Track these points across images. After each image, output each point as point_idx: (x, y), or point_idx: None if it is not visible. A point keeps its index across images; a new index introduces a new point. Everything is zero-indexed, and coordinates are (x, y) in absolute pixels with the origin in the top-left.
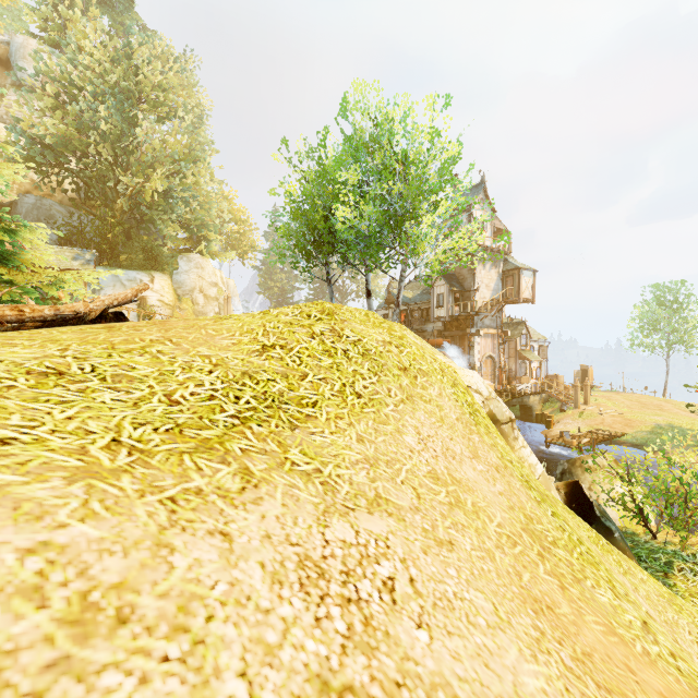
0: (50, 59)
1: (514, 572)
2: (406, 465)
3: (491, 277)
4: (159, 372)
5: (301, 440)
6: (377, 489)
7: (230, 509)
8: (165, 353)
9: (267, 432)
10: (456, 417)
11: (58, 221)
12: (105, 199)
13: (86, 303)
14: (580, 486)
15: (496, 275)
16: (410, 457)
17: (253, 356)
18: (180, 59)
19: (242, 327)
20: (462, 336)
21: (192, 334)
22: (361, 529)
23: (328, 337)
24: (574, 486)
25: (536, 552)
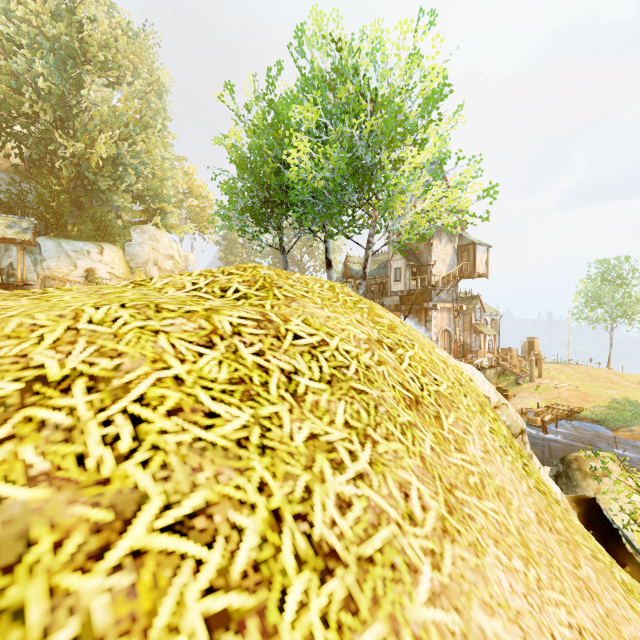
0: None
1: None
2: None
3: (447, 252)
4: None
5: None
6: None
7: None
8: None
9: None
10: (533, 512)
11: None
12: (52, 166)
13: None
14: (598, 507)
15: (452, 250)
16: None
17: None
18: (139, 34)
19: (4, 321)
20: (419, 310)
21: None
22: None
23: (250, 340)
24: (589, 506)
25: None
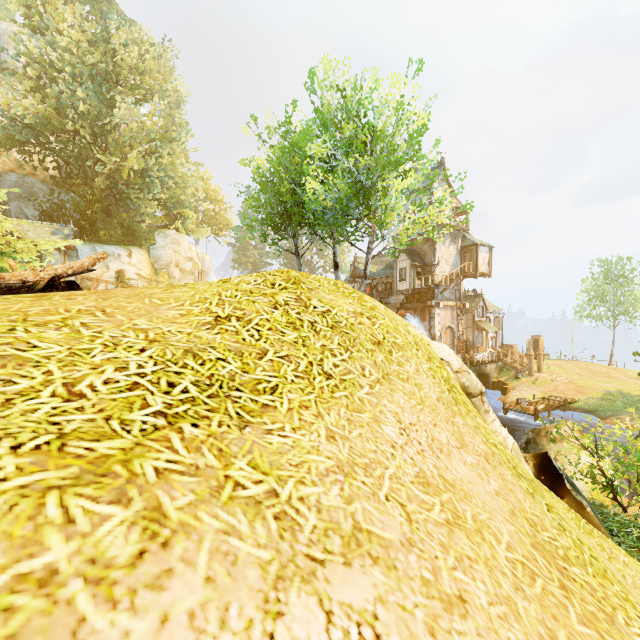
0: (30, 42)
1: (546, 633)
2: (388, 468)
3: (450, 253)
4: (69, 351)
5: (252, 443)
6: (355, 514)
7: (100, 614)
8: (90, 327)
9: (204, 435)
10: (436, 396)
11: (39, 198)
12: (85, 177)
13: (36, 272)
14: (549, 458)
15: (455, 251)
16: (393, 456)
17: (203, 329)
18: (159, 48)
19: (194, 296)
20: (424, 308)
21: (133, 303)
22: (335, 605)
23: (293, 307)
24: (542, 458)
25: (557, 583)
